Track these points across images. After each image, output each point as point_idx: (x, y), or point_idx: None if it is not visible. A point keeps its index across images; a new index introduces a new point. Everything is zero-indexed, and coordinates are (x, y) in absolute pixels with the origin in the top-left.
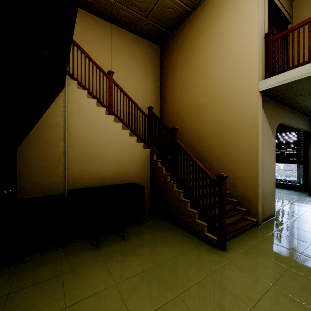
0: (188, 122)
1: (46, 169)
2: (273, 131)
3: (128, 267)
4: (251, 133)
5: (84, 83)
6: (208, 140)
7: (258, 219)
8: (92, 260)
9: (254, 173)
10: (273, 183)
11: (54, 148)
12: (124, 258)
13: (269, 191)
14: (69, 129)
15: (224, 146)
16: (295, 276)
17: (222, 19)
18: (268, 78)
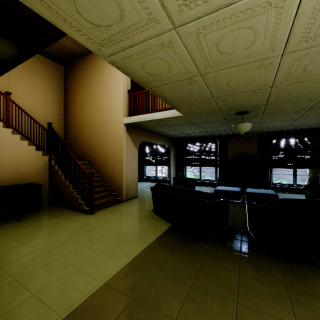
0: (86, 136)
1: None
2: (137, 147)
3: (23, 229)
4: (120, 148)
5: None
6: (98, 150)
7: (123, 198)
8: None
9: (121, 171)
10: (136, 177)
11: None
12: (20, 227)
13: (133, 182)
14: None
15: (107, 154)
16: (120, 216)
17: (106, 71)
18: (127, 117)
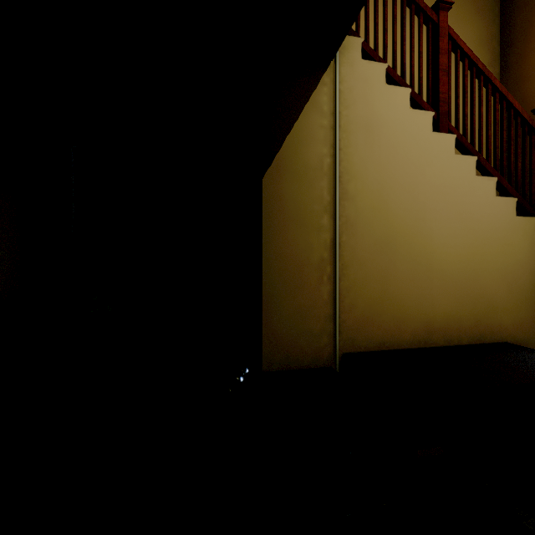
0: None
1: (291, 293)
2: None
3: None
4: None
5: (375, 46)
6: None
7: None
8: None
9: None
10: None
11: (308, 235)
12: None
13: None
14: (342, 180)
15: None
16: None
17: None
18: None
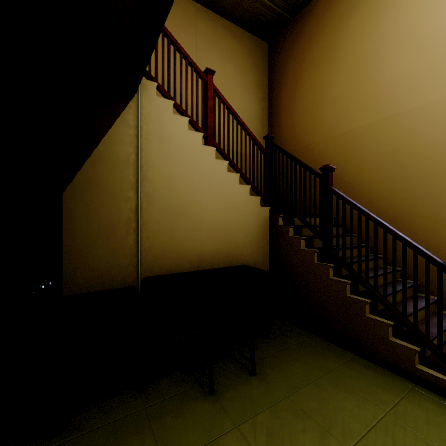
0: (326, 163)
1: (106, 240)
2: None
3: None
4: None
5: (168, 88)
6: (370, 192)
7: None
8: (213, 426)
9: None
10: None
11: (119, 203)
12: (277, 423)
13: None
14: (144, 169)
15: (406, 200)
16: None
17: None
18: None
